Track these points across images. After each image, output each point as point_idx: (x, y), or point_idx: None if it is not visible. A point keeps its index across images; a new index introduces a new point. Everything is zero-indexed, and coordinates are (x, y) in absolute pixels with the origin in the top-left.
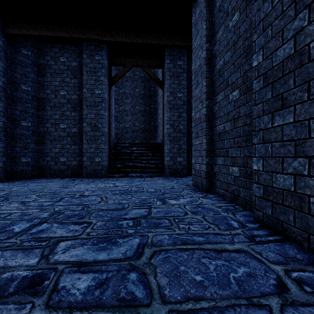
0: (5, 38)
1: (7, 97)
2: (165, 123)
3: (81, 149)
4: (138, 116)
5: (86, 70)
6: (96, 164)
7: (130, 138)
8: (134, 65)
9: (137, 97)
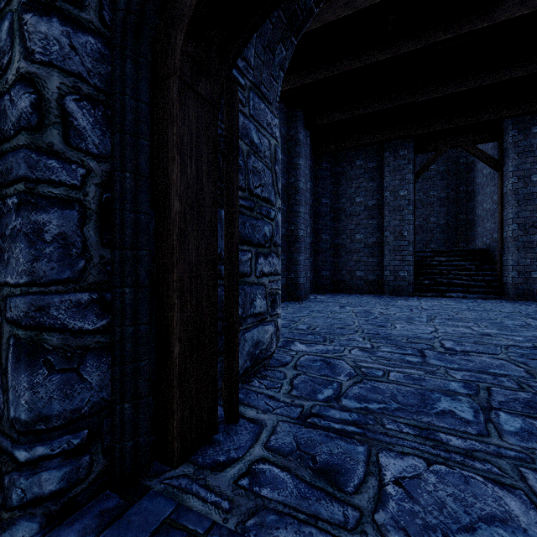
0: (313, 158)
1: (313, 214)
2: (506, 222)
3: (380, 262)
4: (435, 207)
5: (388, 171)
6: (401, 279)
7: (420, 242)
8: (450, 146)
9: (432, 178)
